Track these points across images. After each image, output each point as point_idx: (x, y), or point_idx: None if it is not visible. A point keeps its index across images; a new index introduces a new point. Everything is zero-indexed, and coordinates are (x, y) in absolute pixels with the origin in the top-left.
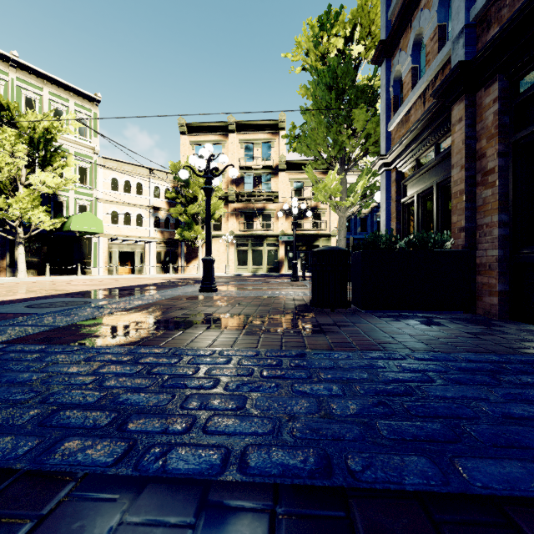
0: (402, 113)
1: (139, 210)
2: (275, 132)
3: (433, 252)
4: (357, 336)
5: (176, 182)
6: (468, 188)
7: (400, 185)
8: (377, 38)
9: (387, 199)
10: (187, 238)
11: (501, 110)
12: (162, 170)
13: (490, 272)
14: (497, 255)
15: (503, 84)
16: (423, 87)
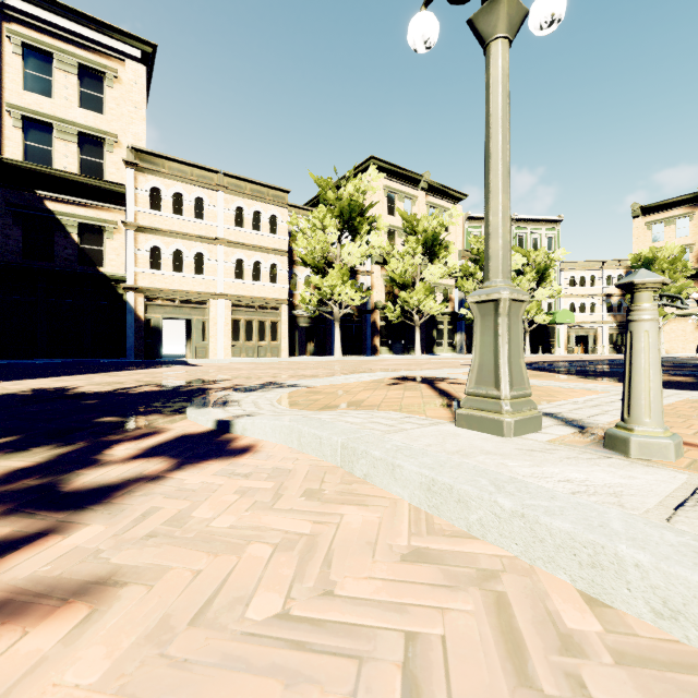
0: None
1: (592, 299)
2: None
3: None
4: None
5: (629, 267)
6: None
7: None
8: None
9: None
10: None
11: None
12: (614, 260)
13: None
14: None
15: None
16: None
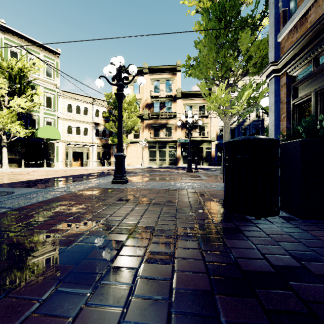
0: (297, 17)
1: (86, 125)
2: (174, 73)
3: None
4: None
5: (110, 107)
6: None
7: (290, 88)
8: None
9: (276, 102)
10: (116, 143)
11: None
12: (100, 99)
13: None
14: None
15: None
16: None
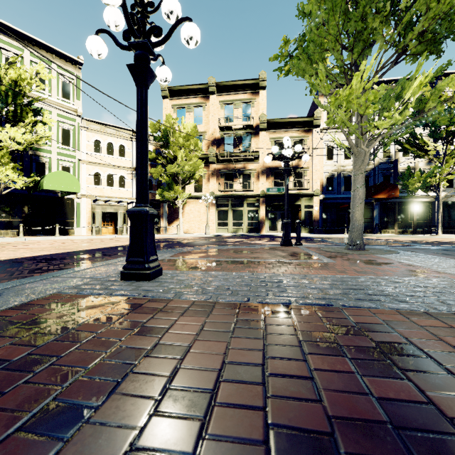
0: None
1: (122, 172)
2: (255, 91)
3: None
4: None
5: (158, 144)
6: None
7: None
8: None
9: None
10: (167, 198)
11: None
12: None
13: None
14: None
15: None
16: None
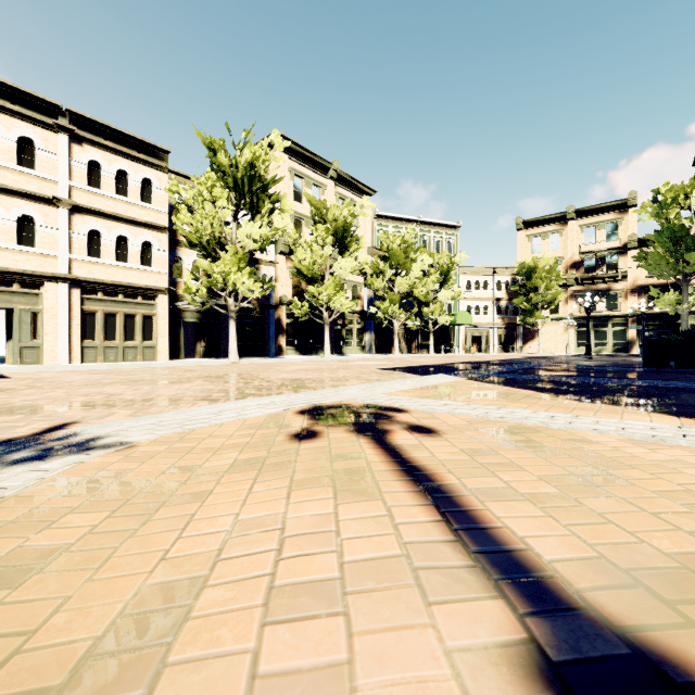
0: None
1: (485, 302)
2: (623, 210)
3: None
4: None
5: (514, 274)
6: None
7: None
8: None
9: None
10: (528, 323)
11: None
12: (503, 267)
13: None
14: None
15: None
16: None
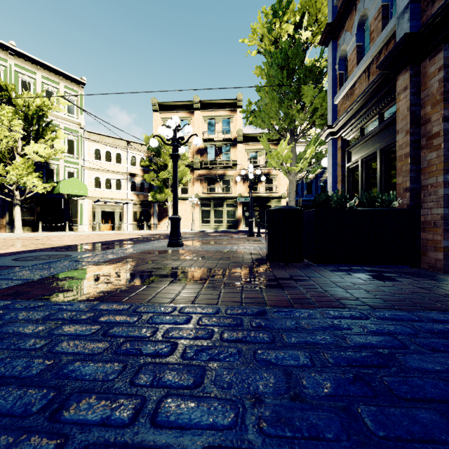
0: (347, 87)
1: (118, 176)
2: (234, 109)
3: (381, 210)
4: (314, 291)
5: (149, 152)
6: (413, 151)
7: (345, 152)
8: (323, 25)
9: (333, 164)
10: (159, 200)
11: (447, 77)
12: (137, 142)
13: (435, 229)
14: (443, 213)
15: (448, 53)
16: (367, 62)
